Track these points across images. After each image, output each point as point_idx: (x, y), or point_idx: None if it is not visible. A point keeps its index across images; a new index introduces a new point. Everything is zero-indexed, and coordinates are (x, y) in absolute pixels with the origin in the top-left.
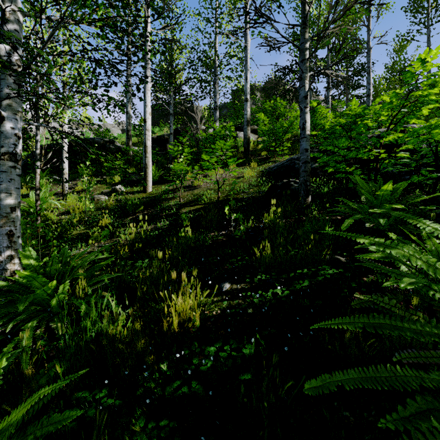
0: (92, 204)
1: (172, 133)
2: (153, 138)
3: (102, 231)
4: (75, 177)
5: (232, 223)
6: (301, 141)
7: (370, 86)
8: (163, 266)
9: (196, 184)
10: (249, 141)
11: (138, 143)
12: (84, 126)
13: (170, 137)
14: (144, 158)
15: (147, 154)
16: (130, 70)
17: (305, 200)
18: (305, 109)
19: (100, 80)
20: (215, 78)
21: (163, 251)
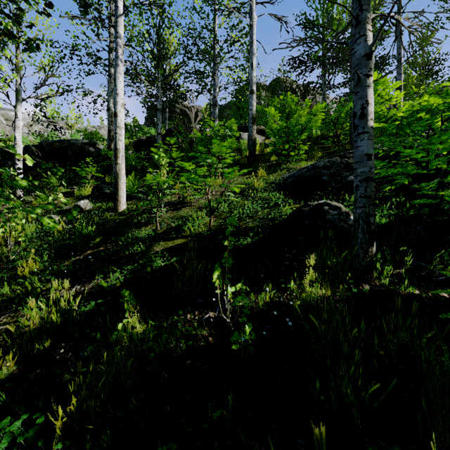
0: (37, 230)
1: (159, 132)
2: (142, 140)
3: (18, 287)
4: (43, 187)
5: (228, 298)
6: (358, 139)
7: (401, 77)
8: (52, 444)
9: (184, 200)
10: (255, 144)
11: (129, 145)
12: (71, 126)
13: (158, 138)
14: (114, 165)
15: (118, 159)
16: (112, 58)
17: (367, 251)
18: (367, 79)
19: (4, 35)
20: (214, 68)
21: (83, 366)
